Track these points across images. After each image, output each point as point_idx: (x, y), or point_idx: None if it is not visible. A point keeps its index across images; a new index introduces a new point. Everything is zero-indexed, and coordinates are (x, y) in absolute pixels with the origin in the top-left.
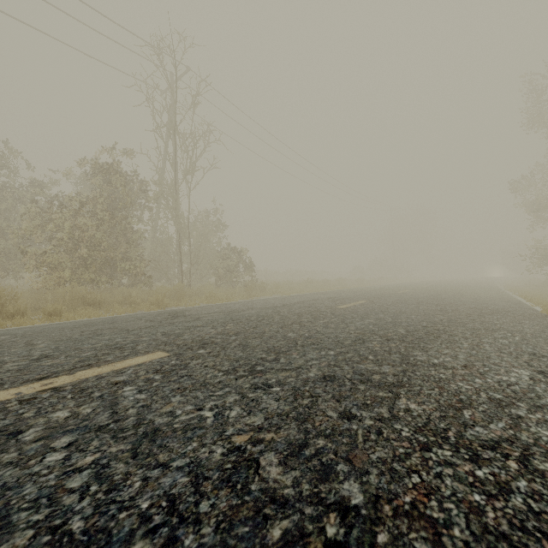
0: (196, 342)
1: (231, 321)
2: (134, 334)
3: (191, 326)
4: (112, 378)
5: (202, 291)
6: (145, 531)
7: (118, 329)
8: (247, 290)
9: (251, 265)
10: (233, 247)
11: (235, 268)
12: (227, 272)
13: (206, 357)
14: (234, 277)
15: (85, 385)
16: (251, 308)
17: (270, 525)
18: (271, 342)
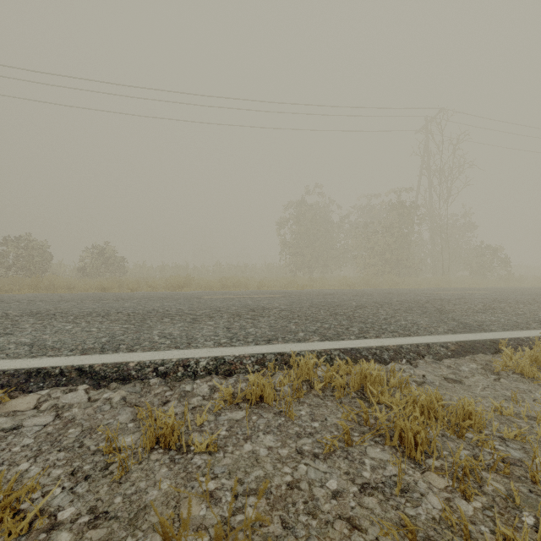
0: (497, 291)
1: (508, 289)
2: (463, 289)
3: (486, 289)
4: (480, 293)
5: (458, 281)
6: (516, 299)
7: (450, 288)
8: (505, 281)
9: (506, 260)
10: (486, 246)
11: (489, 263)
12: (479, 267)
13: (507, 293)
14: (487, 271)
15: (474, 293)
16: (517, 287)
17: (540, 300)
18: (537, 293)
